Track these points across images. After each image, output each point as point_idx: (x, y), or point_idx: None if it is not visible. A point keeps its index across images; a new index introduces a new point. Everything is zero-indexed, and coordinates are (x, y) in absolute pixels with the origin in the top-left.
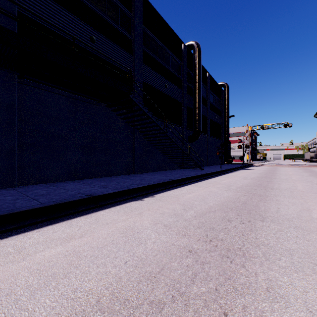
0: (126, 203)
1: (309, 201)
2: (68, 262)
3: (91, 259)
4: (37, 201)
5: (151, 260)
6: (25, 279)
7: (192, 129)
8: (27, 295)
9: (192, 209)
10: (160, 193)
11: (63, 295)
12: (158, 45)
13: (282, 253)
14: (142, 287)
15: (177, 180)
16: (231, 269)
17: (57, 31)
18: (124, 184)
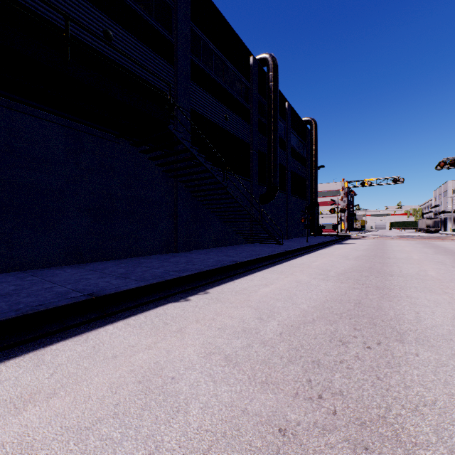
0: (157, 307)
1: None
2: None
3: None
4: None
5: None
6: None
7: (265, 184)
8: None
9: (274, 318)
10: (217, 286)
11: None
12: (215, 55)
13: None
14: None
15: (245, 262)
16: None
17: (45, 15)
18: (158, 272)
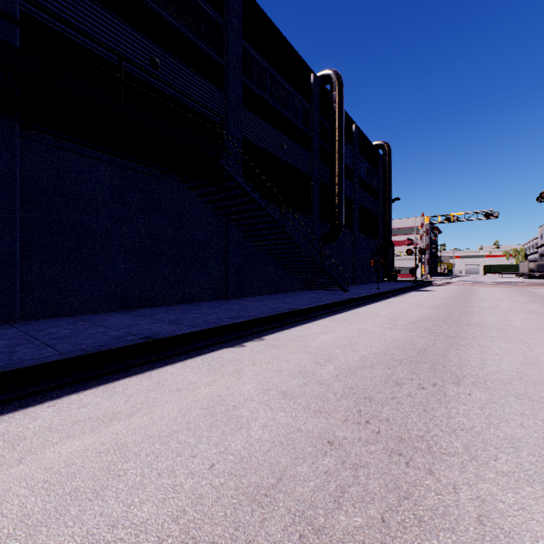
0: (213, 351)
1: (535, 348)
2: (104, 467)
3: (148, 460)
4: (53, 349)
5: (260, 462)
6: (20, 502)
7: (328, 221)
8: (21, 535)
9: (332, 363)
10: (273, 333)
11: (91, 536)
12: (270, 76)
13: (498, 446)
14: (243, 516)
15: (303, 310)
16: (408, 478)
17: (92, 47)
18: (210, 318)
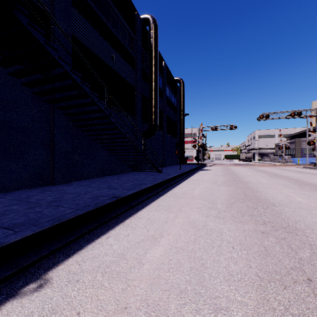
0: None
1: None
2: None
3: None
4: None
5: None
6: None
7: (147, 123)
8: None
9: None
10: (77, 251)
11: None
12: None
13: None
14: None
15: (127, 197)
16: None
17: None
18: None
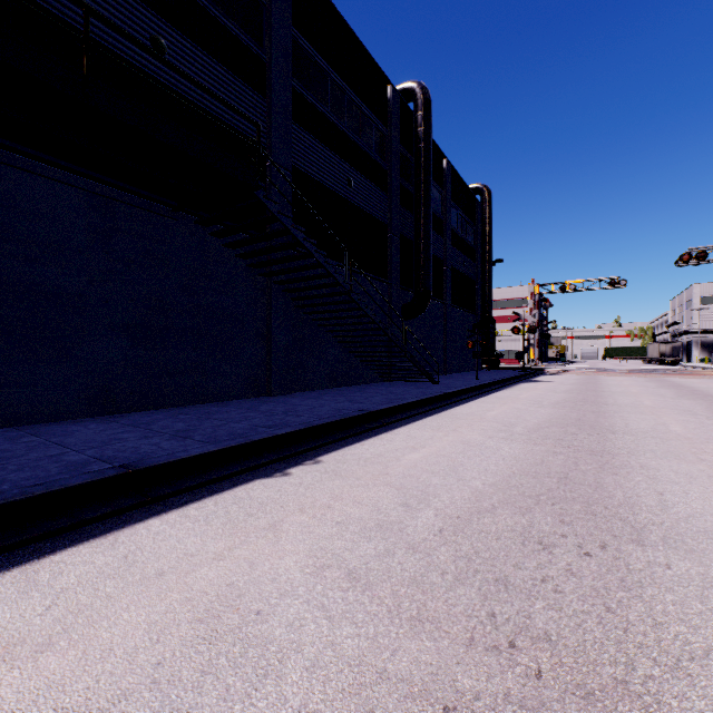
0: (236, 486)
1: None
2: None
3: None
4: None
5: None
6: None
7: (411, 288)
8: None
9: (430, 505)
10: (335, 450)
11: None
12: (332, 83)
13: None
14: None
15: (379, 412)
16: None
17: (54, 9)
18: (239, 428)
